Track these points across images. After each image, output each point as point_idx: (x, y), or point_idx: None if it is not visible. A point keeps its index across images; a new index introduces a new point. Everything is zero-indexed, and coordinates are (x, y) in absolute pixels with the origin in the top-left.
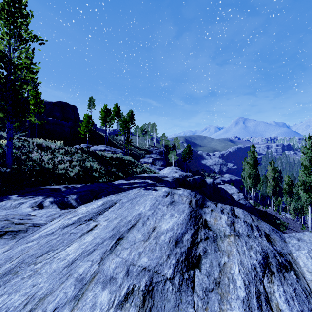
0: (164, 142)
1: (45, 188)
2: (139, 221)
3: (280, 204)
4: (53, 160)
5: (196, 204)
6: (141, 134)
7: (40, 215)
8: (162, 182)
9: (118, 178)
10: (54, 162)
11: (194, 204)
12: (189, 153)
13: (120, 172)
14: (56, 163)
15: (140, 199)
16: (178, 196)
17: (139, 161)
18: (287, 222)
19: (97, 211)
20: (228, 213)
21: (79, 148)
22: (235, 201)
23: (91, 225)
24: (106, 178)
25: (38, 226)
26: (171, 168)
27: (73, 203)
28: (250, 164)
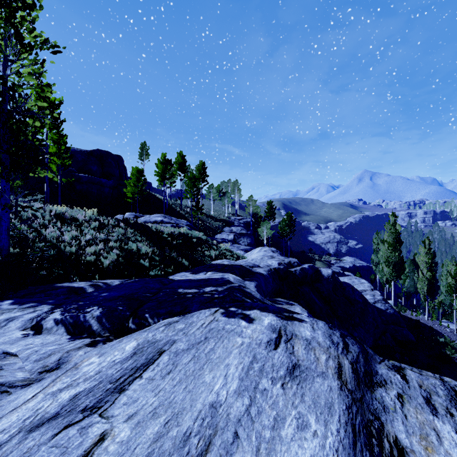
0: (252, 208)
1: (60, 288)
2: (211, 442)
3: (439, 309)
4: (79, 239)
5: (355, 378)
6: (217, 196)
7: (26, 354)
8: (251, 276)
9: (181, 269)
10: (81, 243)
11: (351, 375)
12: (290, 226)
13: (184, 259)
14: (83, 244)
15: (214, 344)
16: (305, 346)
17: (214, 237)
18: (455, 339)
19: (118, 375)
20: (451, 412)
21: (122, 220)
22: (369, 306)
23: (90, 436)
24: (160, 269)
25: (5, 391)
26: (263, 250)
27: (93, 324)
28: (388, 243)
